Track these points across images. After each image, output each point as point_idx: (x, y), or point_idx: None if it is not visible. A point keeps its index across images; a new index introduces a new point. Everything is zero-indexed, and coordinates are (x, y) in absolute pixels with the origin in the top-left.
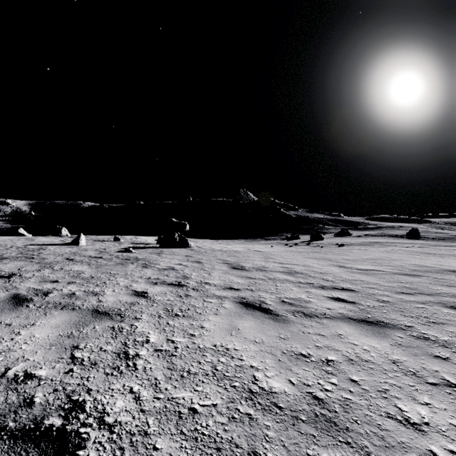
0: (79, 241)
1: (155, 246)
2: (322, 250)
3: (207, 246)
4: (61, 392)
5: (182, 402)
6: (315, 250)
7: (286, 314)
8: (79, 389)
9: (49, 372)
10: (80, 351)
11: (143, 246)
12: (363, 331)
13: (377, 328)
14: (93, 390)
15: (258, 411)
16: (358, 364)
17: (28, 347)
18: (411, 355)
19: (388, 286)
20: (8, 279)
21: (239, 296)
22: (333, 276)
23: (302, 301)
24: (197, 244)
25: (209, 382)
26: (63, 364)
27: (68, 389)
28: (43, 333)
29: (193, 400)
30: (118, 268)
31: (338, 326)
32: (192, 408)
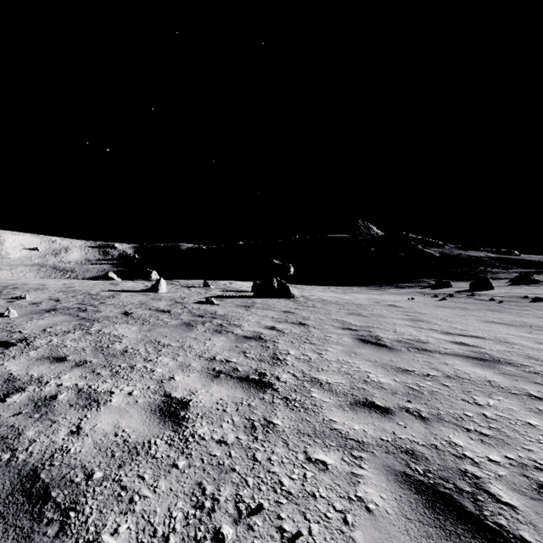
0: (158, 287)
1: (248, 294)
2: (506, 307)
3: (316, 296)
4: None
5: None
6: (493, 307)
7: None
8: None
9: None
10: None
11: (233, 294)
12: None
13: None
14: None
15: None
16: None
17: None
18: None
19: None
20: (2, 350)
21: (396, 444)
22: None
23: None
24: (303, 293)
25: None
26: None
27: None
28: None
29: None
30: (176, 334)
31: None
32: None
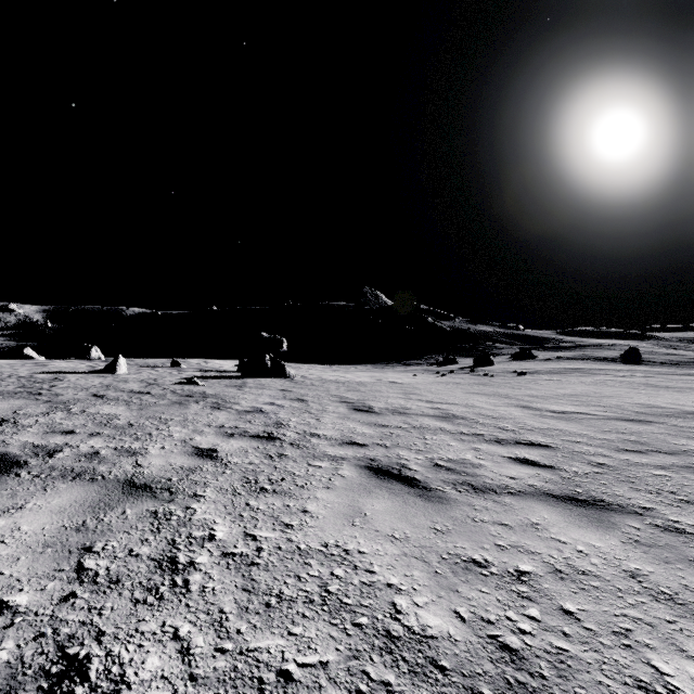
0: (116, 367)
1: (235, 374)
2: (493, 381)
3: (315, 375)
4: (50, 638)
5: (265, 658)
6: (483, 381)
7: (444, 487)
8: (82, 632)
9: (34, 599)
10: (93, 557)
11: (216, 374)
12: (573, 518)
13: (595, 512)
14: (108, 635)
15: (403, 677)
16: (571, 579)
17: (5, 549)
18: (659, 561)
19: (603, 440)
20: None
21: (365, 457)
22: (513, 423)
23: (468, 464)
24: (300, 372)
25: (314, 618)
26: (62, 582)
27: (62, 632)
28: (35, 524)
29: (286, 655)
30: (174, 411)
31: (531, 509)
32: (284, 671)
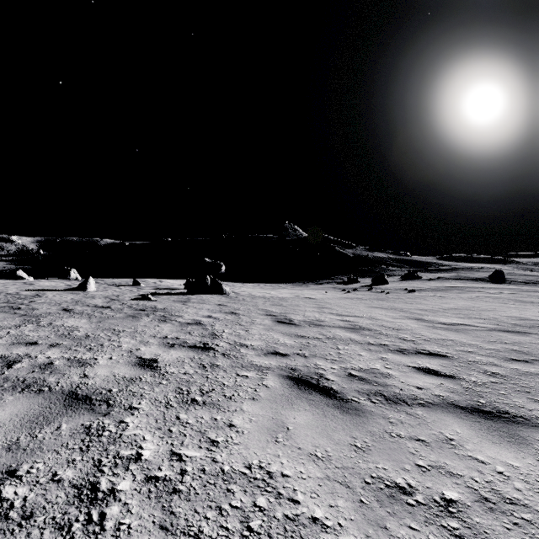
0: (87, 285)
1: (182, 291)
2: (389, 297)
3: (246, 292)
4: None
5: None
6: (381, 297)
7: (359, 398)
8: None
9: None
10: (14, 483)
11: (167, 291)
12: (484, 432)
13: (503, 426)
14: None
15: None
16: (501, 510)
17: None
18: None
19: (491, 349)
20: None
21: (287, 367)
22: (411, 334)
23: (378, 374)
24: (234, 289)
25: None
26: None
27: None
28: None
29: None
30: (127, 323)
31: (442, 422)
32: None
